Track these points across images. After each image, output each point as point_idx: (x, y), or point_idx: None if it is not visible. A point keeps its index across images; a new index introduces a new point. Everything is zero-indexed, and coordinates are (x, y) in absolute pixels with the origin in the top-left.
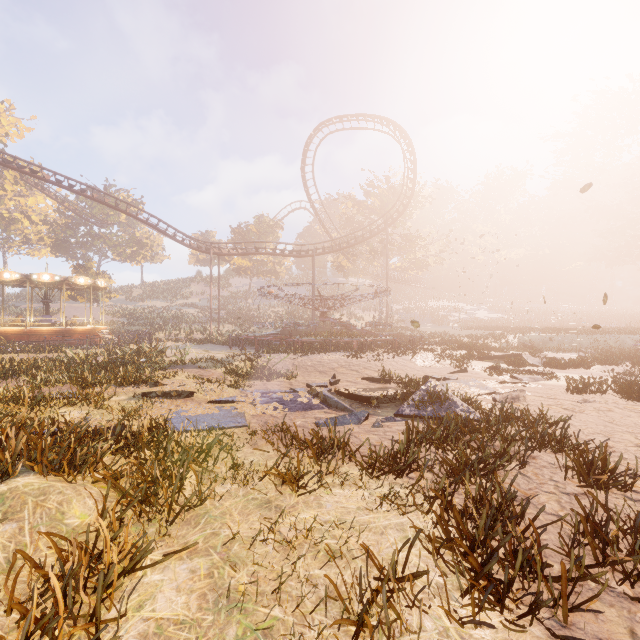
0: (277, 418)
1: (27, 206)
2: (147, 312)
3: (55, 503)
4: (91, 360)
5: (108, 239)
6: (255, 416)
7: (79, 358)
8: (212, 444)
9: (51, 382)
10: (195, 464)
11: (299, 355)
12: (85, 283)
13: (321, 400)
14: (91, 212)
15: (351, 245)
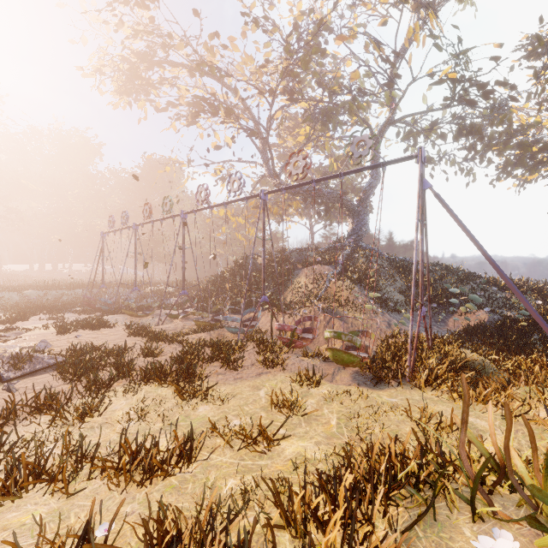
0: None
1: None
2: None
3: (3, 533)
4: None
5: None
6: None
7: None
8: None
9: None
10: None
11: None
12: None
13: None
14: None
15: None
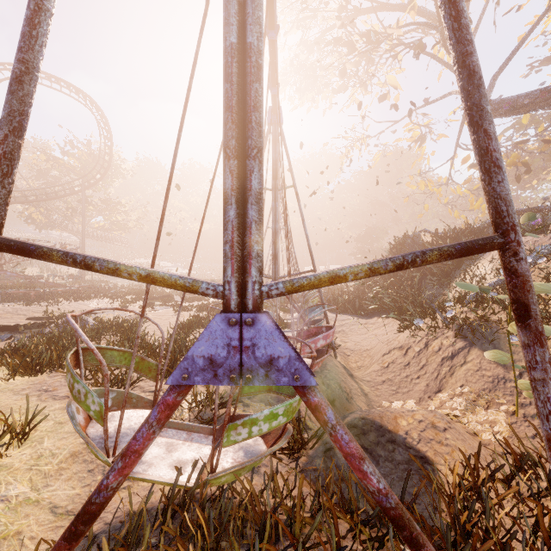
0: None
1: None
2: None
3: None
4: None
5: None
6: None
7: None
8: None
9: None
10: None
11: None
12: None
13: None
14: None
15: (41, 200)
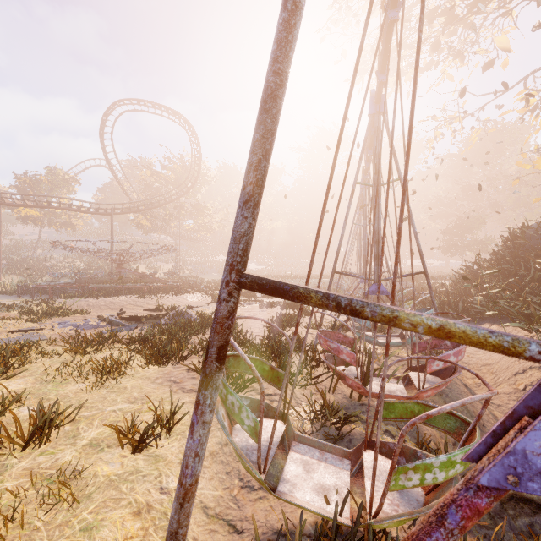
0: (72, 334)
1: None
2: None
3: None
4: None
5: None
6: (54, 335)
7: None
8: (25, 343)
9: None
10: (13, 354)
11: (94, 298)
12: None
13: (107, 322)
14: None
15: (148, 209)
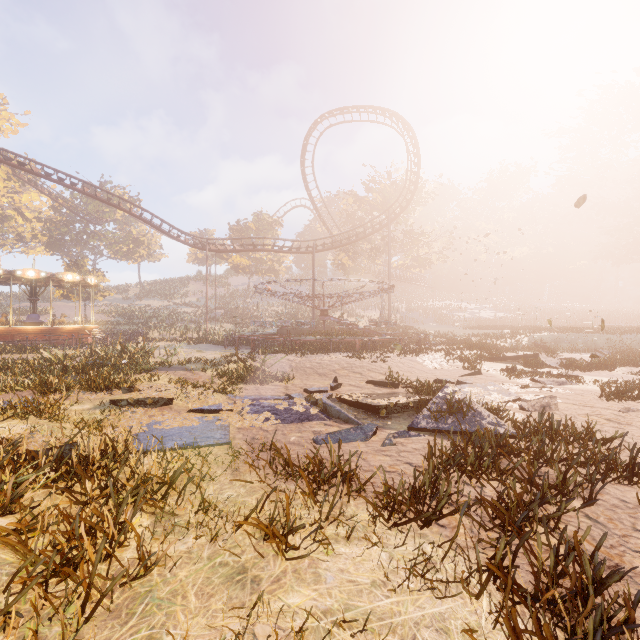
0: (267, 432)
1: (21, 203)
2: (143, 311)
3: None
4: (66, 361)
5: (103, 237)
6: (241, 429)
7: (57, 359)
8: (175, 475)
9: (11, 387)
10: (149, 505)
11: (297, 356)
12: (73, 280)
13: (320, 409)
14: (86, 209)
15: (352, 241)
